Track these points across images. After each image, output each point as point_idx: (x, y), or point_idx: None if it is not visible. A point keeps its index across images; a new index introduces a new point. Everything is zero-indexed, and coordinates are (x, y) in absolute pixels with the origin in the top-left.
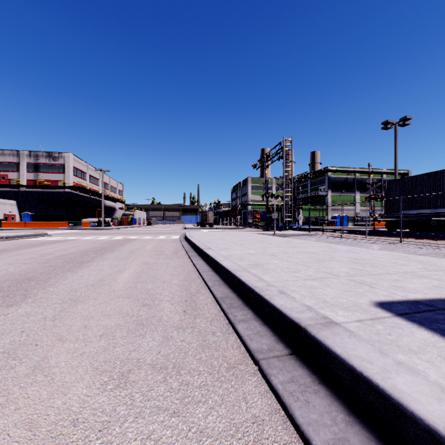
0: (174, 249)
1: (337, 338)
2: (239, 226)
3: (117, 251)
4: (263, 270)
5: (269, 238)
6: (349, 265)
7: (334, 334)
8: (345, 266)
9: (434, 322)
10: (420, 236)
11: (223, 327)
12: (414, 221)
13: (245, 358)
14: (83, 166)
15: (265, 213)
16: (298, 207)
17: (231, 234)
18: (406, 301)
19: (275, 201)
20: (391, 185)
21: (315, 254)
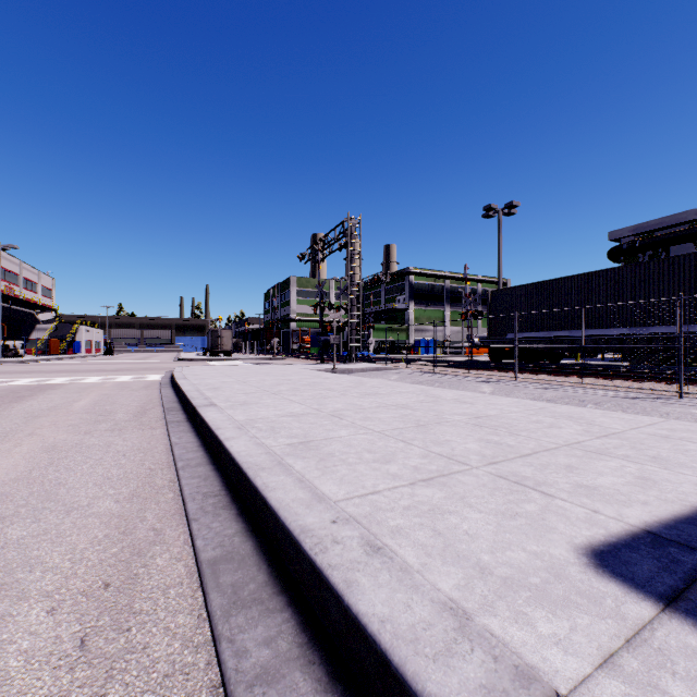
0: (141, 405)
1: None
2: (277, 355)
3: None
4: (319, 459)
5: (326, 377)
6: (474, 432)
7: None
8: (470, 436)
9: None
10: (538, 369)
11: None
12: (524, 348)
13: None
14: None
15: (319, 334)
16: (369, 326)
17: (260, 371)
18: (636, 537)
19: (336, 315)
20: (496, 296)
21: (409, 409)
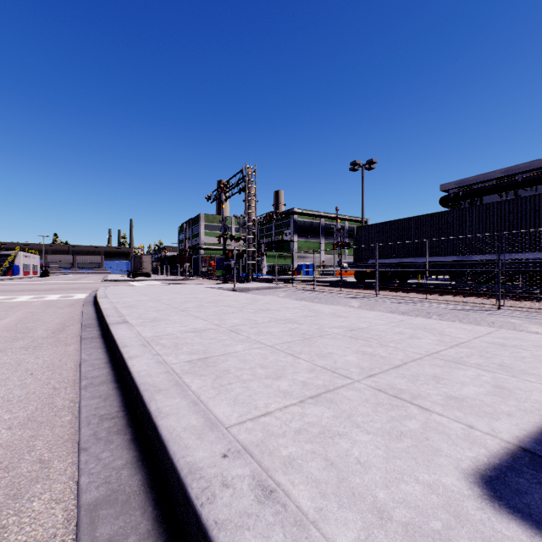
0: (62, 322)
1: None
2: (188, 276)
3: None
4: (216, 377)
5: (228, 295)
6: (351, 344)
7: None
8: (348, 349)
9: None
10: (393, 288)
11: None
12: (381, 271)
13: None
14: None
15: (222, 259)
16: (262, 253)
17: (173, 290)
18: (515, 456)
19: (236, 244)
20: (360, 231)
21: (295, 323)
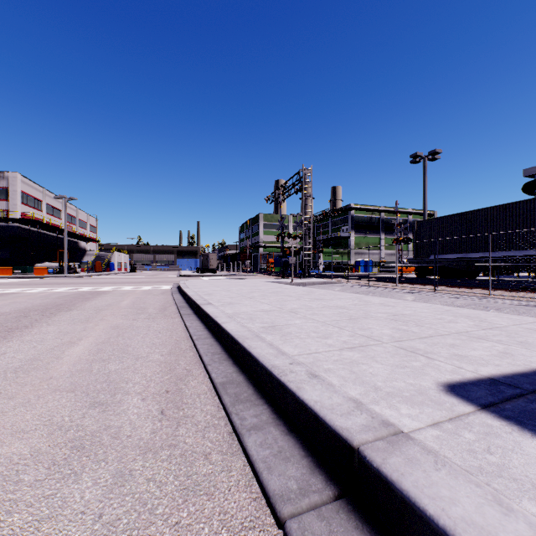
0: (162, 304)
1: (418, 472)
2: (249, 272)
3: (77, 309)
4: (282, 335)
5: (286, 287)
6: (390, 324)
7: (410, 464)
8: (386, 326)
9: (535, 418)
10: (454, 283)
11: (223, 442)
12: (444, 267)
13: (260, 511)
14: (38, 192)
15: (280, 256)
16: (318, 250)
17: (238, 283)
18: (481, 380)
19: (293, 242)
20: (420, 226)
21: (345, 309)
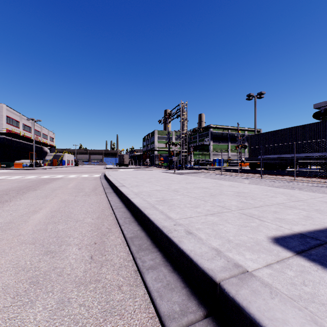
0: (94, 186)
1: (260, 300)
2: (148, 166)
3: (40, 189)
4: (169, 206)
5: (171, 175)
6: (235, 198)
7: (254, 294)
8: (233, 200)
9: None
10: (273, 173)
11: (131, 277)
12: (267, 163)
13: (155, 326)
14: (16, 116)
15: (167, 156)
16: (191, 152)
17: (142, 173)
18: (294, 235)
19: (175, 147)
20: (252, 138)
21: (207, 189)
